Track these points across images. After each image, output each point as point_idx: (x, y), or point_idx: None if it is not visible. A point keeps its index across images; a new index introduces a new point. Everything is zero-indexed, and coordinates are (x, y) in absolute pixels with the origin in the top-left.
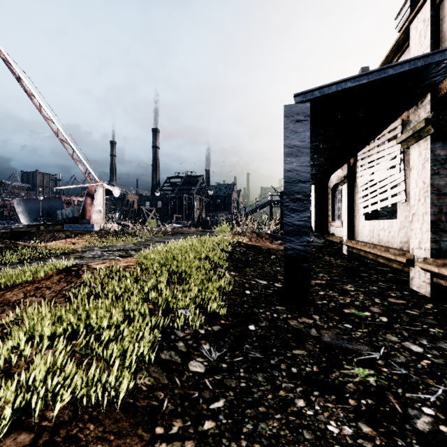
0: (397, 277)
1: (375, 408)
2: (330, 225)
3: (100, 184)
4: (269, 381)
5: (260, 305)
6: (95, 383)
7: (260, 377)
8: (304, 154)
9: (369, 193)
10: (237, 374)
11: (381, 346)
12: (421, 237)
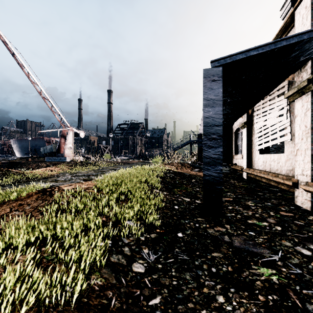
0: (284, 195)
1: (280, 303)
2: (234, 157)
3: (71, 128)
4: (195, 280)
5: (186, 217)
6: (57, 285)
7: (187, 276)
8: (218, 105)
9: (263, 134)
10: (170, 273)
11: (279, 249)
12: (303, 167)
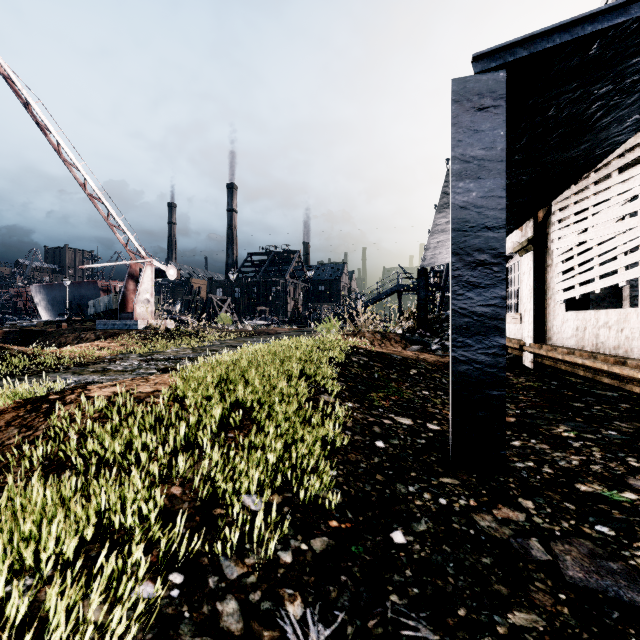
0: (639, 410)
1: None
2: None
3: (148, 260)
4: None
5: (408, 475)
6: None
7: None
8: (494, 174)
9: (577, 264)
10: None
11: None
12: None
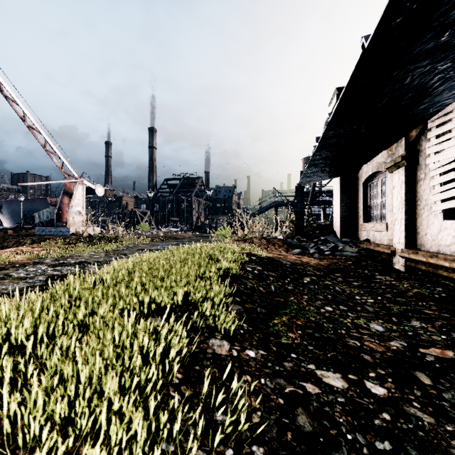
0: None
1: None
2: (362, 228)
3: (80, 180)
4: None
5: None
6: None
7: None
8: None
9: None
10: None
11: None
12: None
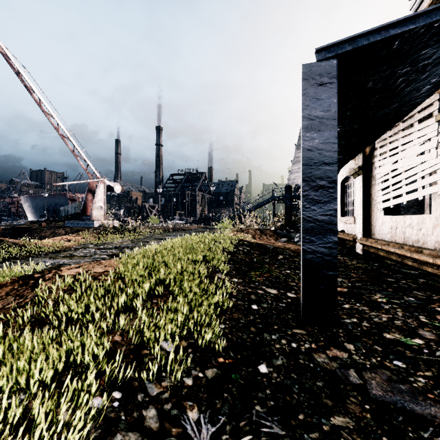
0: (431, 283)
1: None
2: (340, 221)
3: (101, 180)
4: None
5: (272, 328)
6: None
7: None
8: (330, 128)
9: (391, 184)
10: None
11: None
12: None
